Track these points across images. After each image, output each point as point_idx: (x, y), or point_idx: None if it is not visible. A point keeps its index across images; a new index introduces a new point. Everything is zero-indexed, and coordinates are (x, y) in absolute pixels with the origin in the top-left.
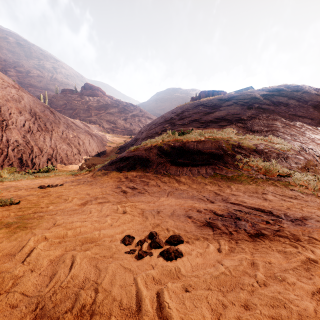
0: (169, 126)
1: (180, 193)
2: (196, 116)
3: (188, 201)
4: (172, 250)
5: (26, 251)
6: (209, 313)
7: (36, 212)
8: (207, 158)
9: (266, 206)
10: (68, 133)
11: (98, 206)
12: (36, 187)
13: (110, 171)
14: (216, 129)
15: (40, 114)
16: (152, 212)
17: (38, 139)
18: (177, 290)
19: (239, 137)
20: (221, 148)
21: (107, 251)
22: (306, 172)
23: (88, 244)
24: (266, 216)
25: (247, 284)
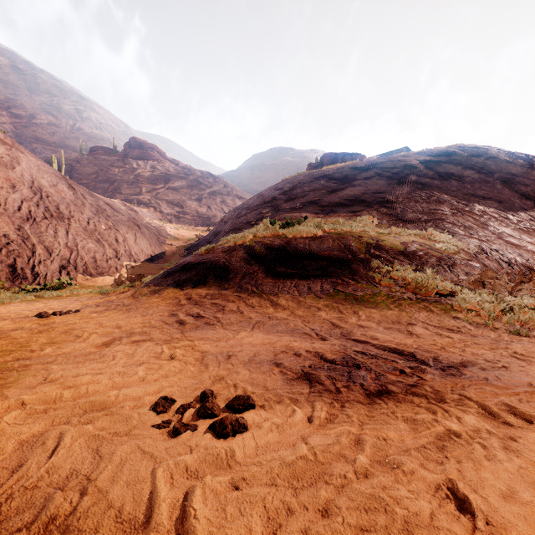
0: (269, 211)
1: (275, 324)
2: (314, 195)
3: (284, 337)
4: (230, 420)
5: None
6: (261, 525)
7: (20, 358)
8: (325, 266)
9: (409, 345)
10: (99, 223)
11: (131, 347)
12: (33, 315)
13: (163, 287)
14: (346, 218)
15: (49, 190)
16: (218, 356)
17: (45, 233)
18: (220, 487)
19: (380, 230)
20: (349, 249)
21: (123, 424)
22: (481, 289)
23: (93, 413)
24: (403, 361)
25: (337, 474)
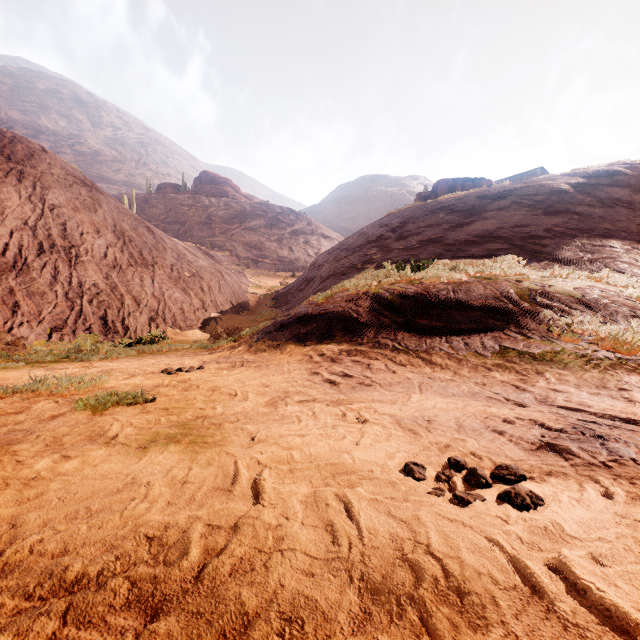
0: (377, 252)
1: (443, 386)
2: (433, 231)
3: (470, 401)
4: (524, 491)
5: (245, 484)
6: None
7: (199, 416)
8: (479, 317)
9: None
10: (182, 269)
11: (301, 408)
12: (158, 371)
13: (282, 342)
14: (481, 258)
15: (130, 234)
16: (417, 421)
17: (132, 281)
18: (584, 562)
19: (539, 273)
20: (507, 296)
21: (392, 489)
22: None
23: (344, 476)
24: None
25: None
